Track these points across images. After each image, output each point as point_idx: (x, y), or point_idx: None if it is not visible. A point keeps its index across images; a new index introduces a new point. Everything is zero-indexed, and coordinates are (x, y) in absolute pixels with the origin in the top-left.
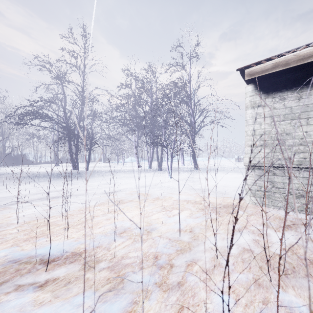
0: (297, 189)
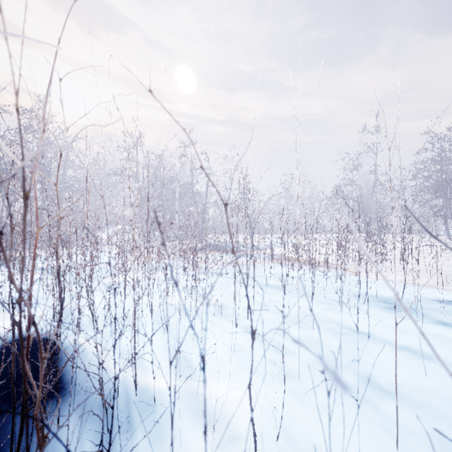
0: None
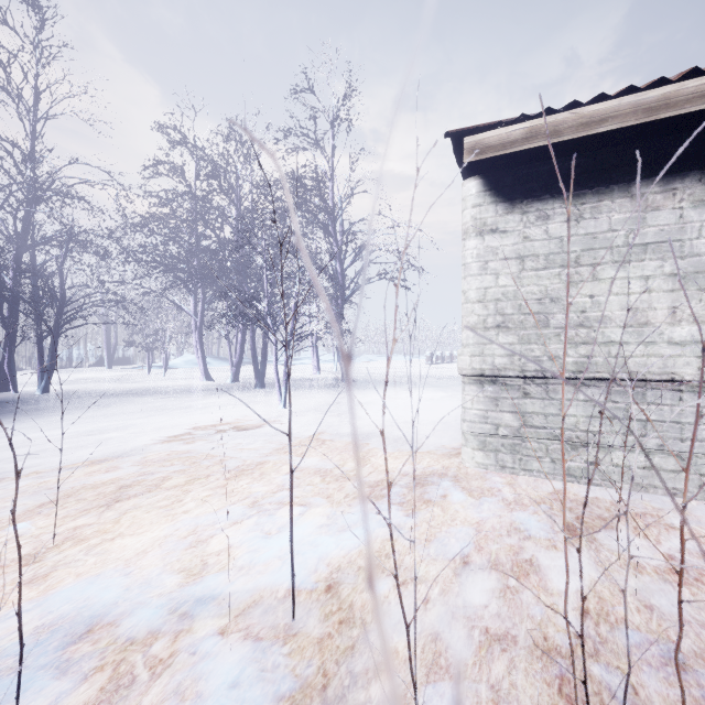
0: (574, 427)
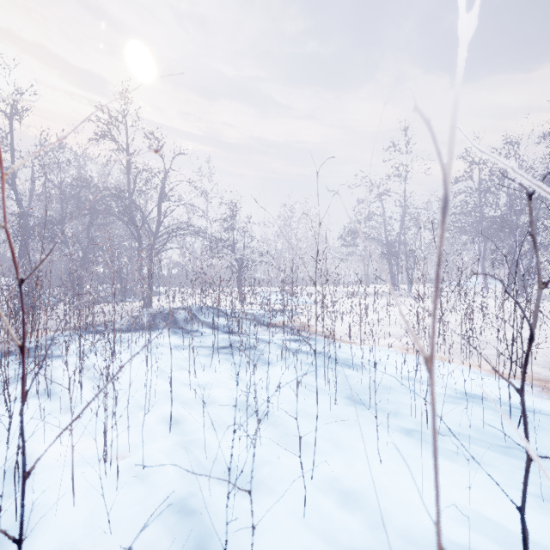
0: None
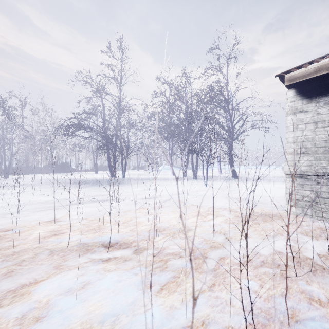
0: None
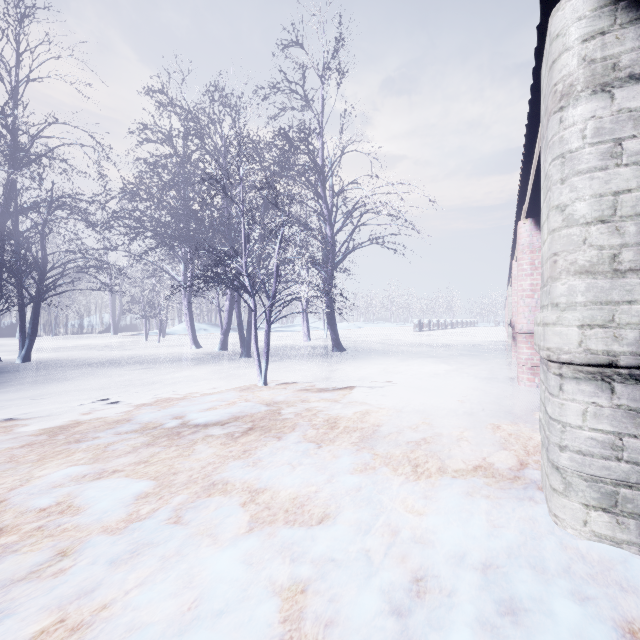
0: None
